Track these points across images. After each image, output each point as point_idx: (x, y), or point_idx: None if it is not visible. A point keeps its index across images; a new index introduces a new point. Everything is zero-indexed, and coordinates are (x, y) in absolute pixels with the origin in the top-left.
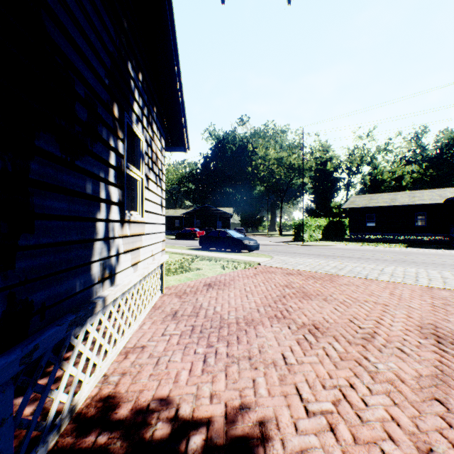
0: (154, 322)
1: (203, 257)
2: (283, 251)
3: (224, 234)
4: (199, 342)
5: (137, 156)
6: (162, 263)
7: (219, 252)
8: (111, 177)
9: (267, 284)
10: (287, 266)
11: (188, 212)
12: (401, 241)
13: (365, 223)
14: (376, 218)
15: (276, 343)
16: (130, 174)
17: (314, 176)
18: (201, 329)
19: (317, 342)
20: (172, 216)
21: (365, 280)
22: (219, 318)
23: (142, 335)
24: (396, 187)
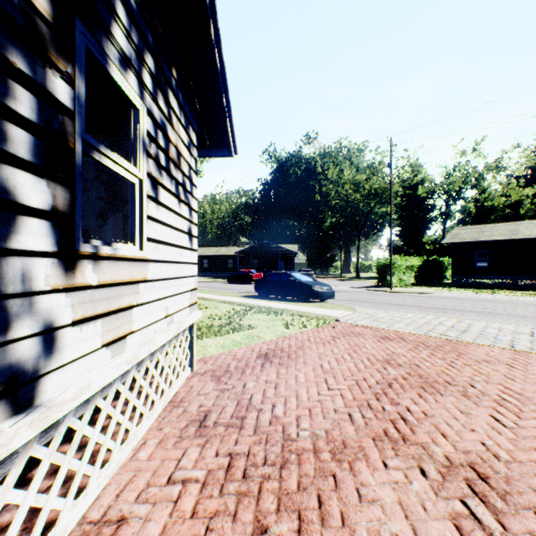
0: (162, 440)
1: (260, 309)
2: (366, 300)
3: (287, 277)
4: (238, 512)
5: (132, 139)
6: (191, 324)
7: (281, 302)
8: (15, 146)
9: (356, 356)
10: (379, 324)
11: (243, 250)
12: (527, 287)
13: (474, 263)
14: (489, 257)
15: (409, 530)
16: (105, 162)
17: (401, 204)
18: (246, 467)
19: (506, 532)
20: (224, 254)
21: (515, 353)
22: (281, 436)
23: (131, 478)
24: (512, 216)
